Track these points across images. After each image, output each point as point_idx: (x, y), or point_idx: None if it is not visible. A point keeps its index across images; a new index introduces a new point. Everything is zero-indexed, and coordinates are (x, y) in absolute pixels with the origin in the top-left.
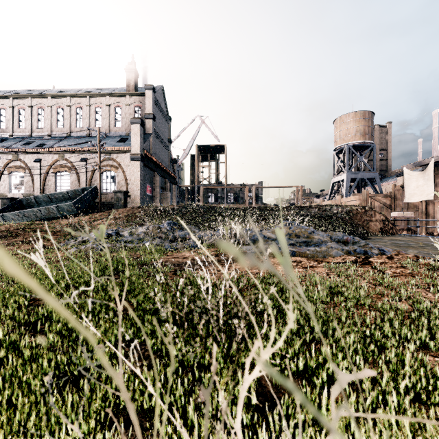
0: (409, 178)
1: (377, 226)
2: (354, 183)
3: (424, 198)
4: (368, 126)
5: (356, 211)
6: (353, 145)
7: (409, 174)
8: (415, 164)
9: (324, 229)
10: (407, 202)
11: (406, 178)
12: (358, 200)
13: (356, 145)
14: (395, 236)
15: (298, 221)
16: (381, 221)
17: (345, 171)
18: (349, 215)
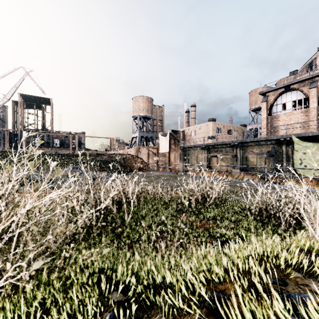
0: (161, 139)
1: (138, 166)
2: (143, 139)
3: (166, 151)
4: (150, 106)
5: (128, 158)
6: (142, 115)
7: (161, 138)
8: (163, 132)
9: (105, 169)
10: (162, 152)
11: (160, 140)
12: (134, 151)
13: (144, 116)
14: (142, 172)
15: (90, 165)
16: (141, 164)
17: (138, 131)
18: (124, 160)
